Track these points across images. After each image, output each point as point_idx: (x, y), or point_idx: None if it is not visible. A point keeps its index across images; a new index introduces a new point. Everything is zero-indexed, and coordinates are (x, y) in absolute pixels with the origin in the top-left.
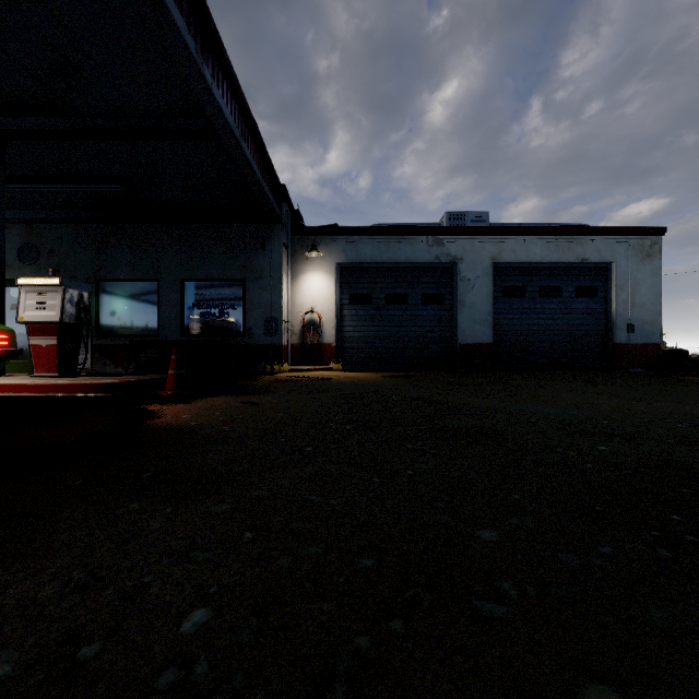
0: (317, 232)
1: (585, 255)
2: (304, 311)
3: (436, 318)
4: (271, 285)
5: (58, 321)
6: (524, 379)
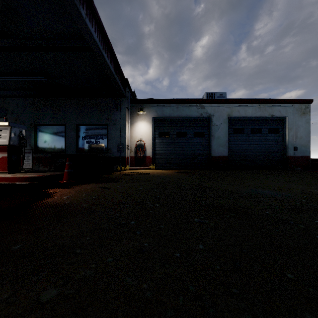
0: (143, 102)
1: (273, 113)
2: (136, 140)
3: (200, 143)
4: (120, 127)
5: (7, 144)
6: (245, 173)
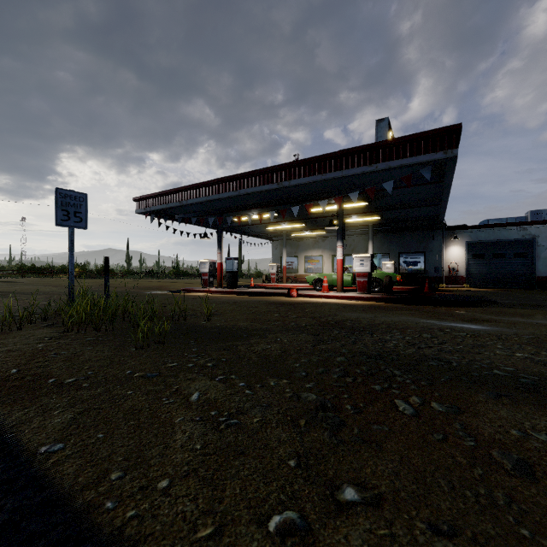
0: (456, 229)
1: None
2: (449, 262)
3: (522, 264)
4: (436, 253)
5: (393, 272)
6: None
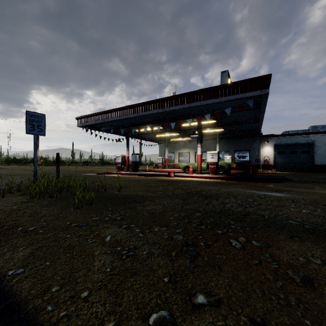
0: (268, 136)
1: None
2: (264, 156)
3: (306, 157)
4: (256, 151)
5: (231, 162)
6: None
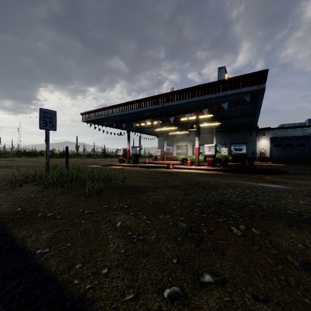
0: (264, 130)
1: None
2: (260, 149)
3: (303, 150)
4: (253, 144)
5: (227, 155)
6: None
